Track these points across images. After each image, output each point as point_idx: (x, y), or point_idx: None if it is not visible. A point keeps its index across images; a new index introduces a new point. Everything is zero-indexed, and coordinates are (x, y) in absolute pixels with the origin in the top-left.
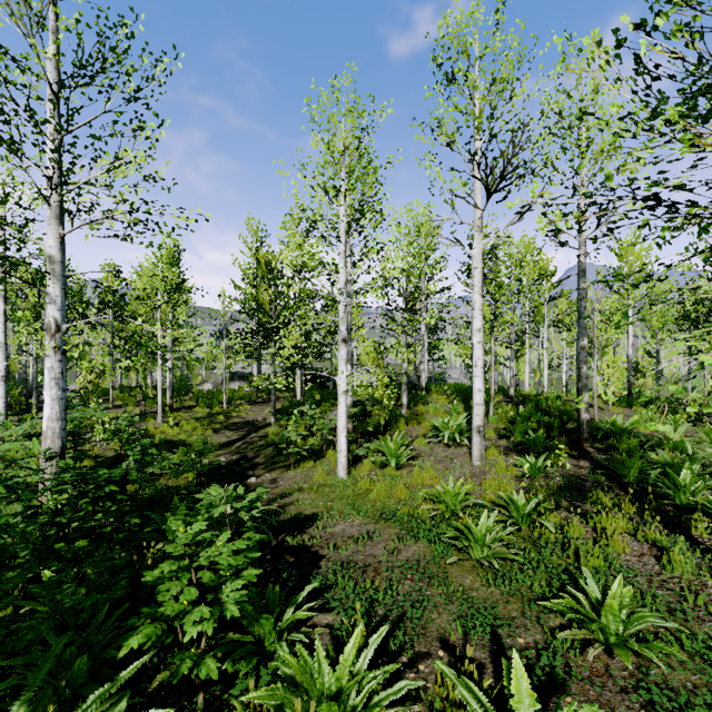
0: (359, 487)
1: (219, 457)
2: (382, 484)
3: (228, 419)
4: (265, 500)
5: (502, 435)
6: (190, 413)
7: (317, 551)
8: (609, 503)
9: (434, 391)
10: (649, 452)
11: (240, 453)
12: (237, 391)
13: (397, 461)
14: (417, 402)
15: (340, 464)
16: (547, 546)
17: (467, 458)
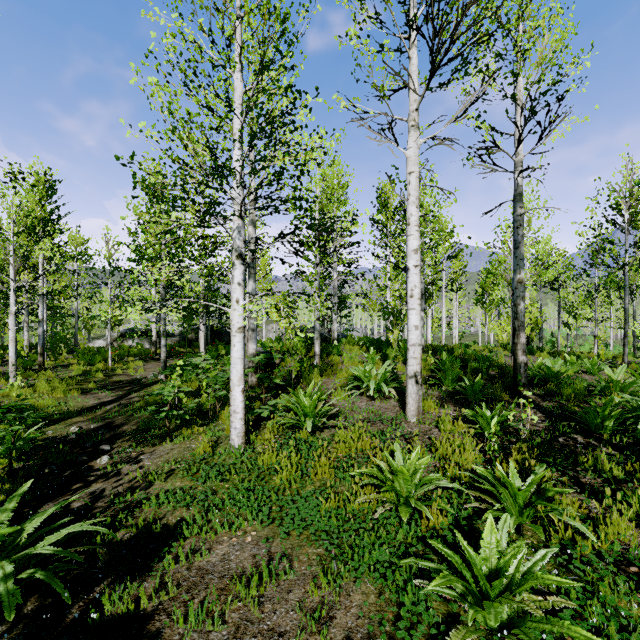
0: (260, 466)
1: (72, 427)
2: (293, 459)
3: (109, 378)
4: (108, 495)
5: (429, 384)
6: (63, 371)
7: (160, 631)
8: (615, 470)
9: (346, 341)
10: (614, 396)
11: (105, 419)
12: (133, 347)
13: (314, 421)
14: (330, 352)
15: (235, 430)
16: (606, 579)
17: (399, 413)
